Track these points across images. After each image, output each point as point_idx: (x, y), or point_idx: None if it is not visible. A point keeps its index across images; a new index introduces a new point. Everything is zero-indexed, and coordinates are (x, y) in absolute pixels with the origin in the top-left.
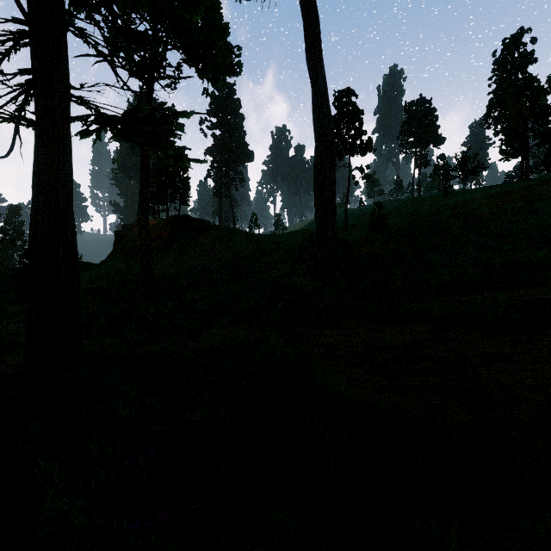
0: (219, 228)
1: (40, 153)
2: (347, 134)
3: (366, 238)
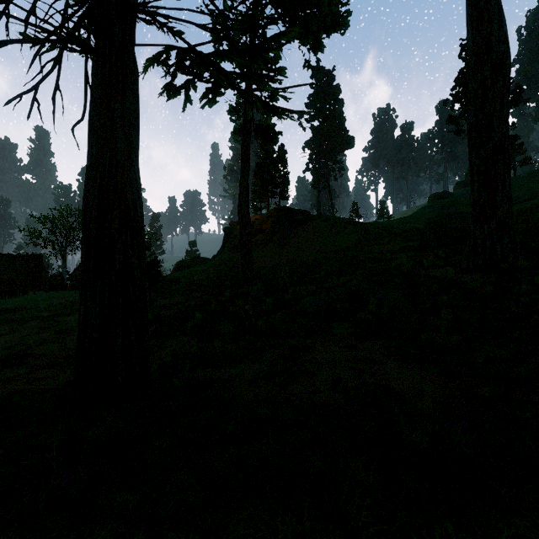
0: (320, 218)
1: (95, 87)
2: None
3: (522, 215)
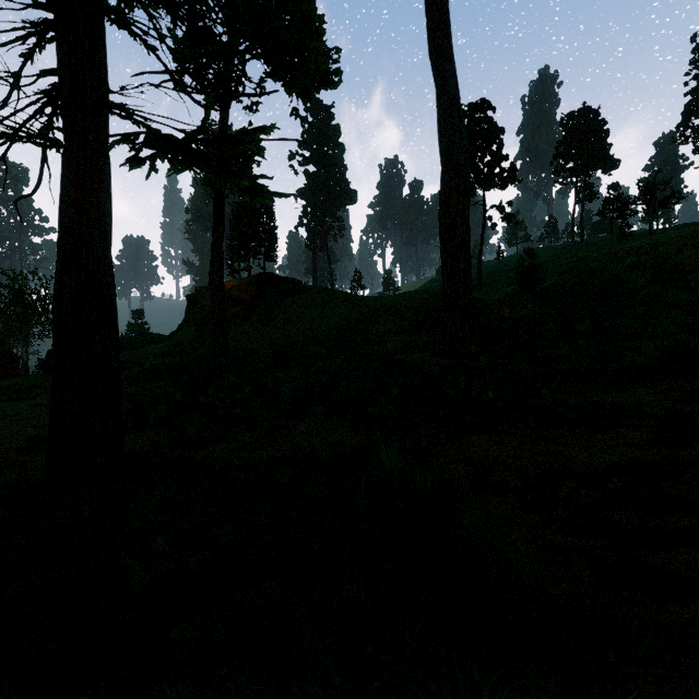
0: (313, 289)
1: (68, 184)
2: (481, 161)
3: (509, 298)
